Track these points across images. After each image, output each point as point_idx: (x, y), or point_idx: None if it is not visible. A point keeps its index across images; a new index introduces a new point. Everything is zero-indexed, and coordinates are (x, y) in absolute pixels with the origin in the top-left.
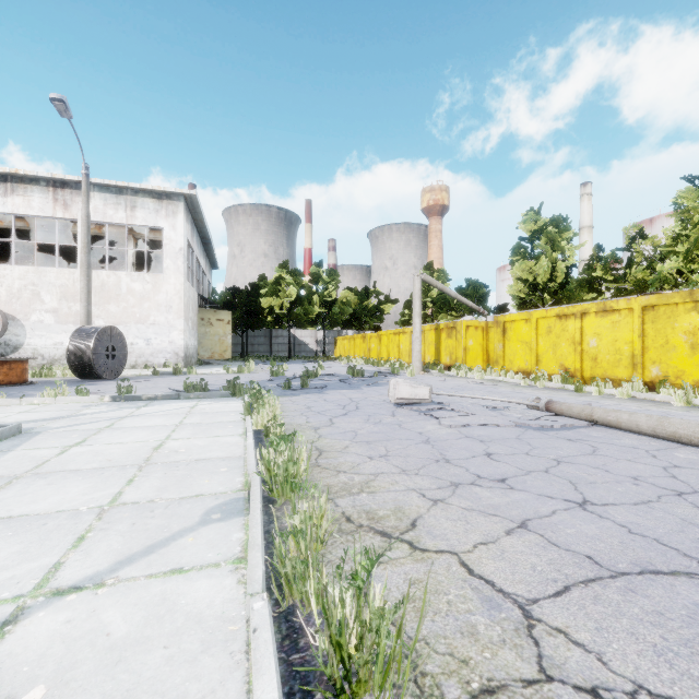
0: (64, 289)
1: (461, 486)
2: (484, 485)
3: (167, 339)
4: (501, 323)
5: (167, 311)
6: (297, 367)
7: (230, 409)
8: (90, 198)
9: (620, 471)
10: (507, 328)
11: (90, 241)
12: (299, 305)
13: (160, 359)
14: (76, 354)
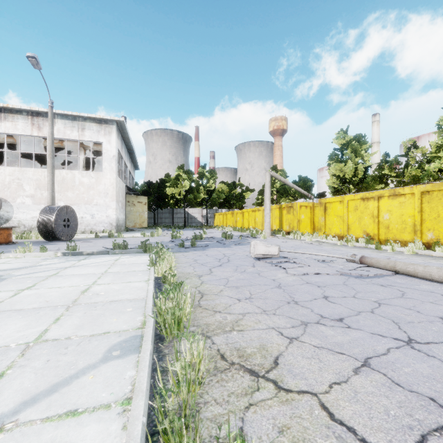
0: (38, 182)
1: (309, 325)
2: (327, 324)
3: (105, 214)
4: (323, 204)
5: (105, 196)
6: (189, 232)
7: (142, 261)
8: (55, 123)
9: (429, 312)
10: (327, 207)
11: (53, 150)
12: (191, 192)
13: (100, 227)
14: (44, 224)
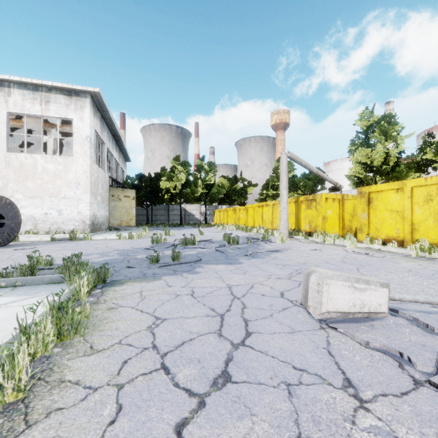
0: None
1: None
2: None
3: (76, 209)
4: (366, 194)
5: (76, 187)
6: (183, 232)
7: (0, 331)
8: (10, 93)
9: None
10: (372, 198)
11: None
12: (188, 187)
13: (69, 226)
14: None
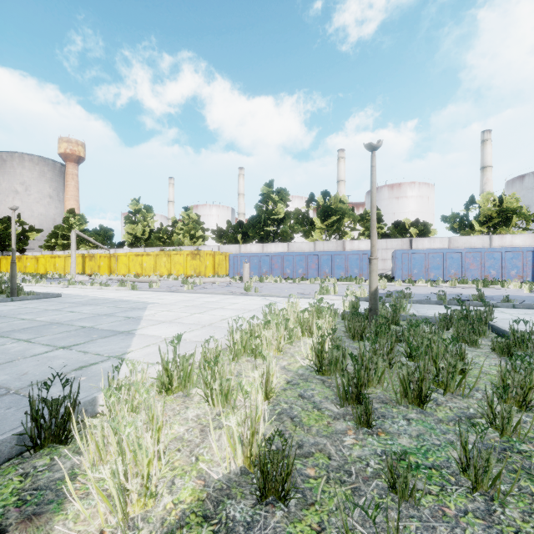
0: None
1: None
2: None
3: None
4: (116, 256)
5: None
6: None
7: None
8: None
9: None
10: (118, 258)
11: None
12: None
13: None
14: None
